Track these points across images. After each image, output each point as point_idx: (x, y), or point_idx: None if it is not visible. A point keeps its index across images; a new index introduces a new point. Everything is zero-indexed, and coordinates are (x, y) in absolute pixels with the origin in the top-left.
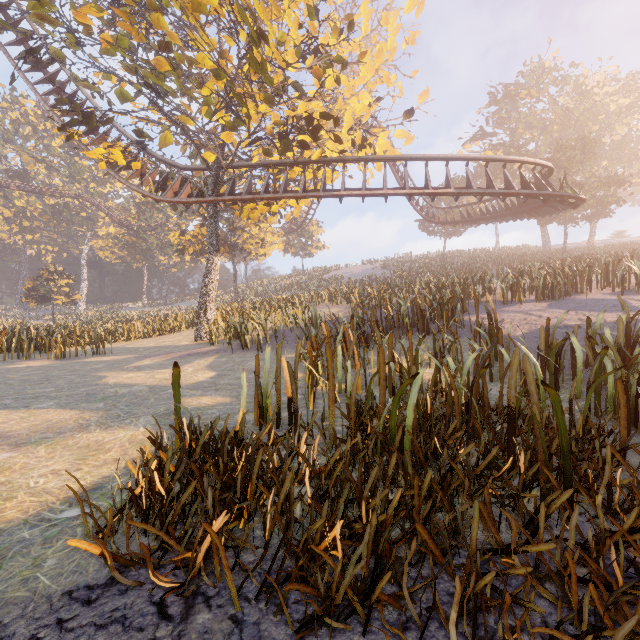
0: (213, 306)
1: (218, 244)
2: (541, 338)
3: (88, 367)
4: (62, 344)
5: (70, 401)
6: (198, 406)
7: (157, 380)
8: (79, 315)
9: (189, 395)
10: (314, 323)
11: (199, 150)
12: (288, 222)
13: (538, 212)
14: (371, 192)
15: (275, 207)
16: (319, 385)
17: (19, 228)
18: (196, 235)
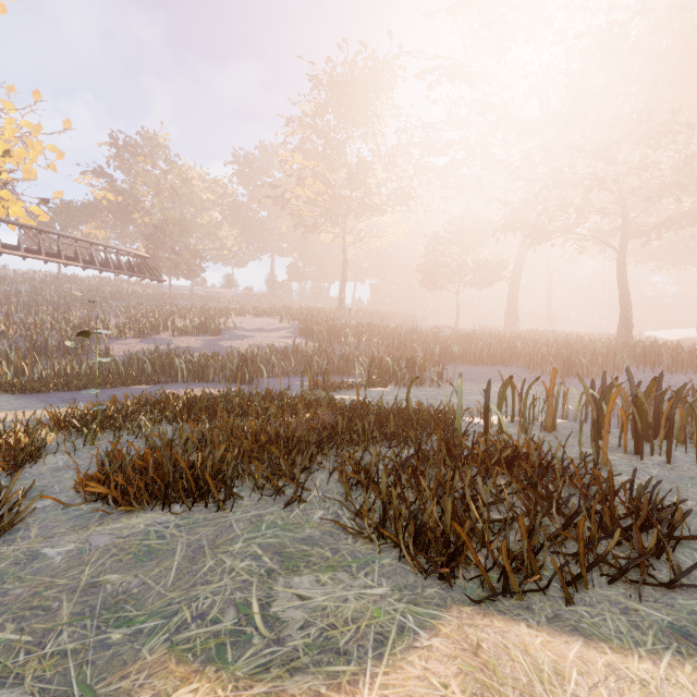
0: None
1: None
2: (124, 355)
3: None
4: None
5: None
6: None
7: None
8: None
9: None
10: None
11: None
12: None
13: None
14: (11, 252)
15: None
16: None
17: None
18: None
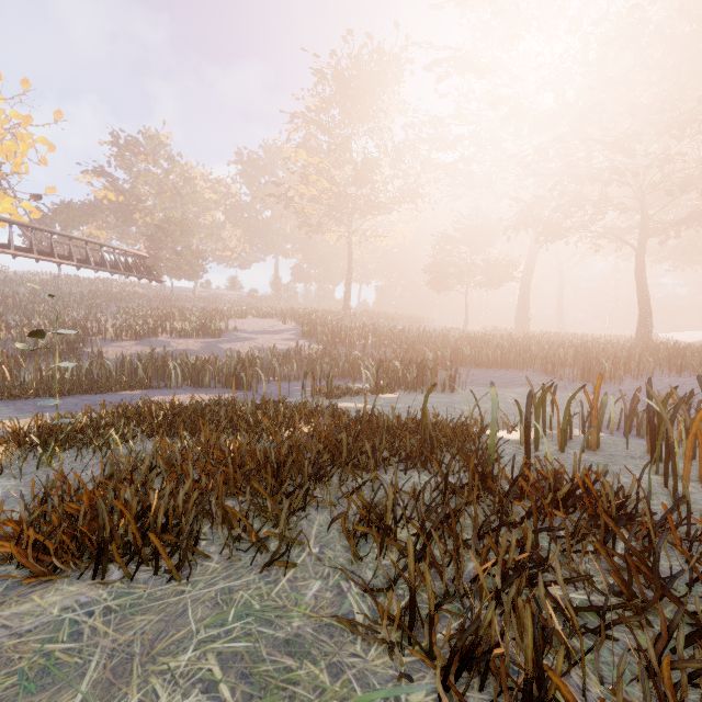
0: None
1: None
2: (116, 358)
3: None
4: None
5: None
6: None
7: None
8: None
9: None
10: None
11: None
12: None
13: None
14: (0, 250)
15: None
16: None
17: None
18: None
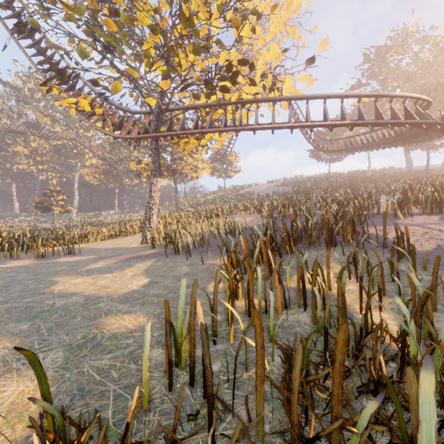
0: (155, 217)
1: (159, 169)
2: None
3: (52, 269)
4: (42, 247)
5: (2, 319)
6: (117, 331)
7: (96, 288)
8: (71, 220)
9: (115, 312)
10: (233, 232)
11: (144, 97)
12: (214, 153)
13: (412, 140)
14: (279, 125)
15: (203, 141)
16: (238, 300)
17: (34, 161)
18: (148, 164)
